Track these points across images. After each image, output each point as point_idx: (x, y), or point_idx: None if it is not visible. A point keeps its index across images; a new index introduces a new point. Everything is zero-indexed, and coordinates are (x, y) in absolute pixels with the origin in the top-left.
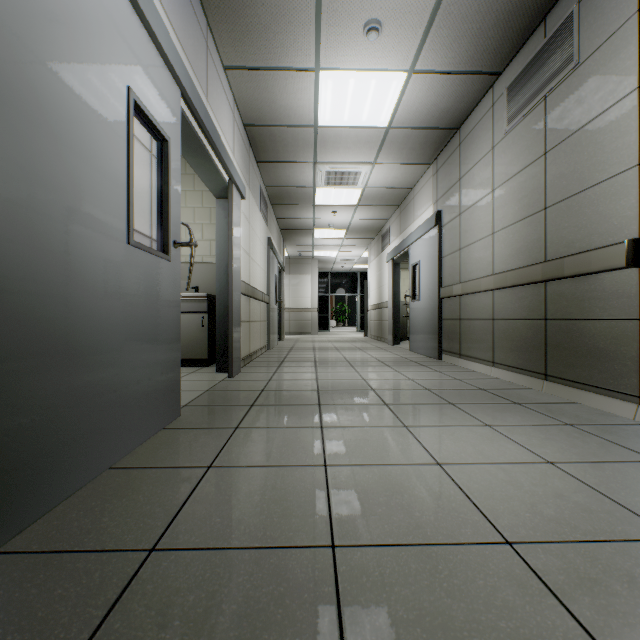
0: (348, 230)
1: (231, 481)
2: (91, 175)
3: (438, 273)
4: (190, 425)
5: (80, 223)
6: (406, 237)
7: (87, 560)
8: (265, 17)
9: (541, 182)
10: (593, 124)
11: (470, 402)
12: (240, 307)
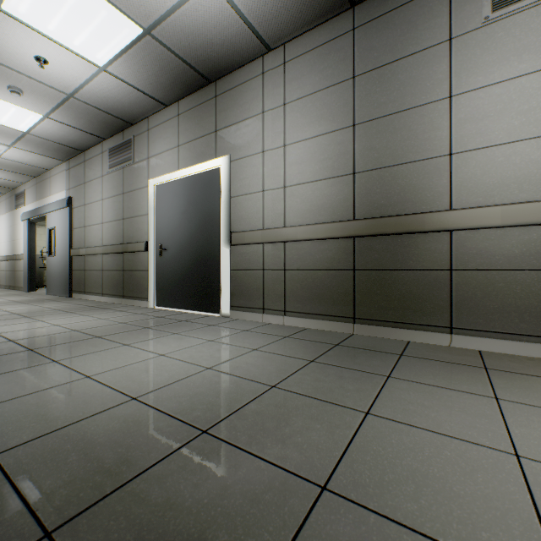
0: None
1: None
2: None
3: (70, 239)
4: None
5: None
6: (43, 206)
7: None
8: None
9: (122, 206)
10: (138, 191)
11: (82, 311)
12: None
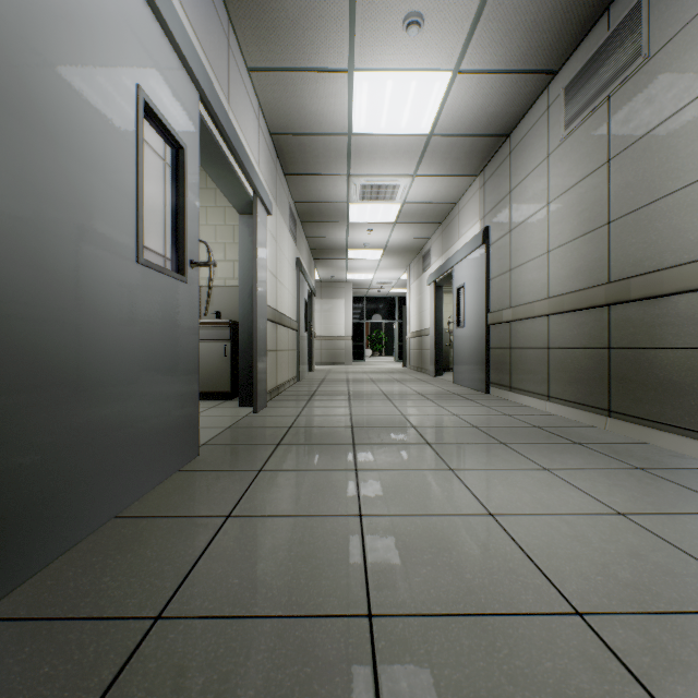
0: (385, 250)
1: (252, 533)
2: (93, 183)
3: (485, 297)
4: (208, 467)
5: (80, 238)
6: (449, 257)
7: (81, 630)
8: (293, 11)
9: (604, 193)
10: (665, 126)
11: (524, 441)
12: (266, 335)
